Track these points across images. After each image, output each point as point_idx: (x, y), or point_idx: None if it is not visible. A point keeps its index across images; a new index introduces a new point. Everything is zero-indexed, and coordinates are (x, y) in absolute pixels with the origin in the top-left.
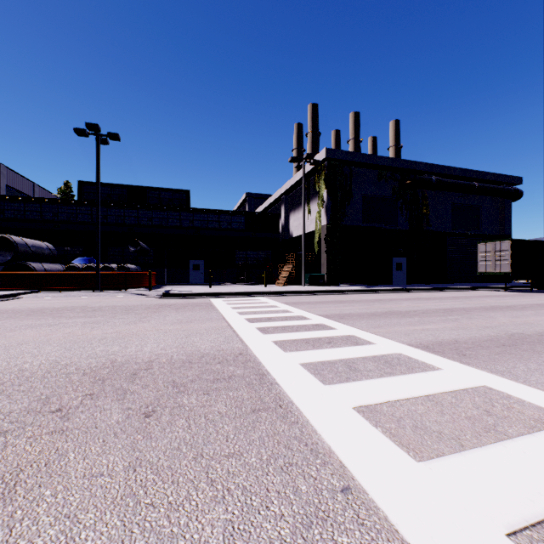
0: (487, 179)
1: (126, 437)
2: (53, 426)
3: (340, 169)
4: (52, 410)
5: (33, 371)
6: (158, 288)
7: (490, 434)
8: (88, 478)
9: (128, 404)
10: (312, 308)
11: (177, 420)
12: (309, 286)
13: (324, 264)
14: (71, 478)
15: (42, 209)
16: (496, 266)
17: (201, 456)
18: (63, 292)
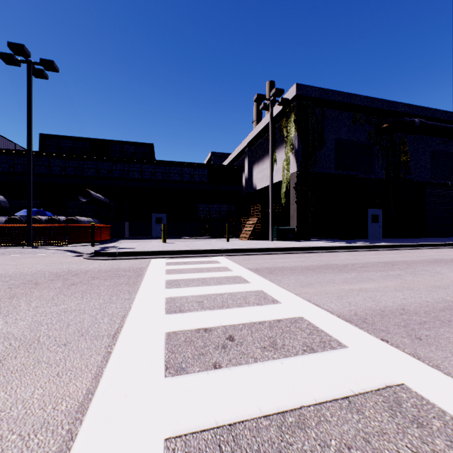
0: None
1: None
2: None
3: (312, 109)
4: None
5: None
6: (109, 243)
7: None
8: None
9: None
10: (306, 285)
11: None
12: (278, 241)
13: (293, 216)
14: None
15: None
16: None
17: None
18: None
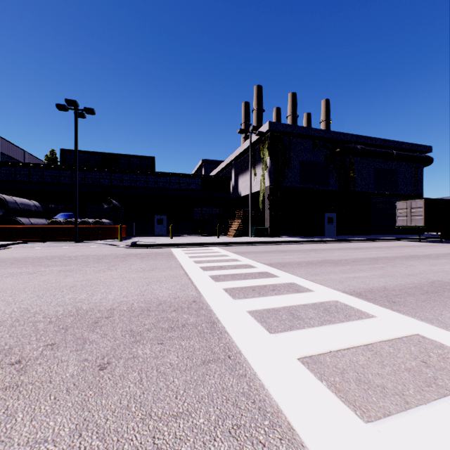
0: (403, 148)
1: (77, 393)
2: (8, 380)
3: (281, 139)
4: (11, 362)
5: (3, 320)
6: (128, 239)
7: (432, 389)
8: (31, 446)
9: (85, 355)
10: (257, 257)
11: (129, 373)
12: (255, 238)
13: (267, 219)
14: (13, 446)
15: (30, 172)
16: (412, 221)
17: (149, 417)
18: (46, 243)
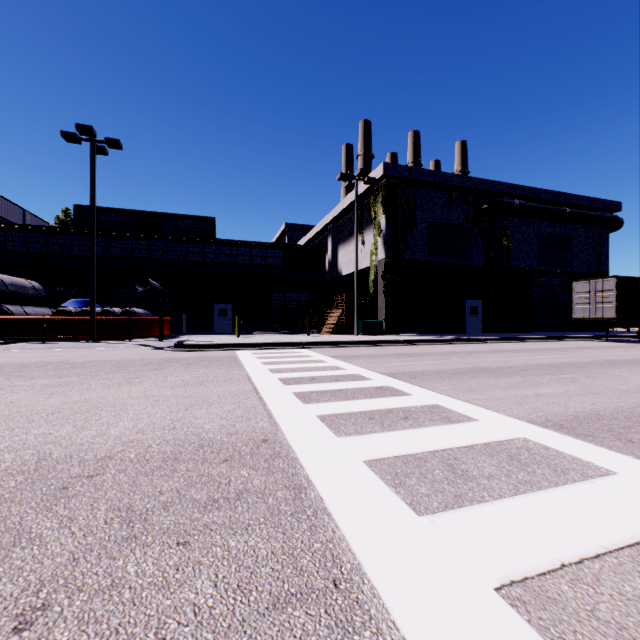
0: (580, 204)
1: None
2: None
3: (401, 189)
4: None
5: None
6: (173, 338)
7: None
8: None
9: (2, 579)
10: (370, 363)
11: None
12: (363, 336)
13: (381, 308)
14: None
15: (27, 239)
16: (597, 310)
17: None
18: (47, 343)
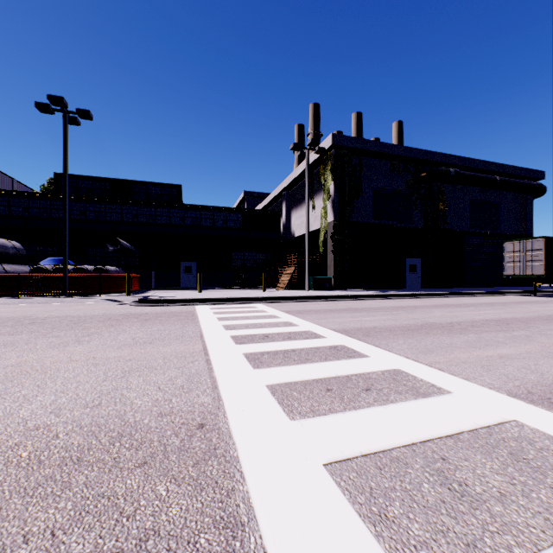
0: (508, 173)
1: None
2: None
3: (348, 158)
4: None
5: None
6: (141, 293)
7: None
8: None
9: None
10: (322, 318)
11: None
12: (314, 291)
13: (330, 266)
14: None
15: (10, 203)
16: (527, 268)
17: None
18: (21, 298)
